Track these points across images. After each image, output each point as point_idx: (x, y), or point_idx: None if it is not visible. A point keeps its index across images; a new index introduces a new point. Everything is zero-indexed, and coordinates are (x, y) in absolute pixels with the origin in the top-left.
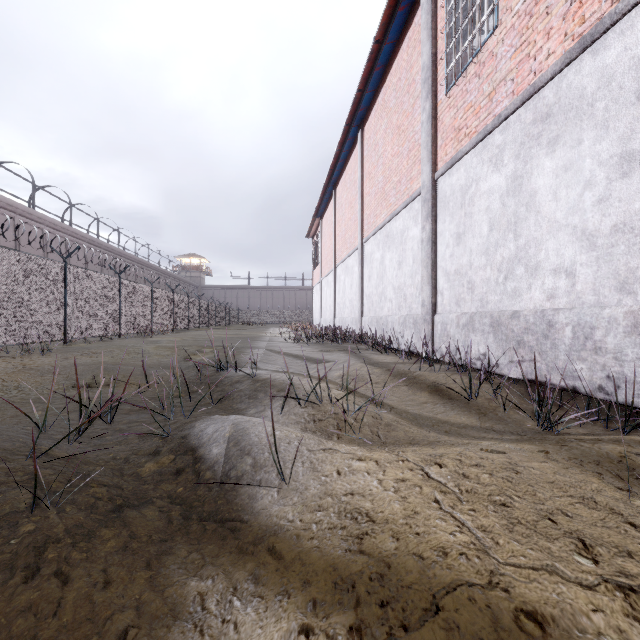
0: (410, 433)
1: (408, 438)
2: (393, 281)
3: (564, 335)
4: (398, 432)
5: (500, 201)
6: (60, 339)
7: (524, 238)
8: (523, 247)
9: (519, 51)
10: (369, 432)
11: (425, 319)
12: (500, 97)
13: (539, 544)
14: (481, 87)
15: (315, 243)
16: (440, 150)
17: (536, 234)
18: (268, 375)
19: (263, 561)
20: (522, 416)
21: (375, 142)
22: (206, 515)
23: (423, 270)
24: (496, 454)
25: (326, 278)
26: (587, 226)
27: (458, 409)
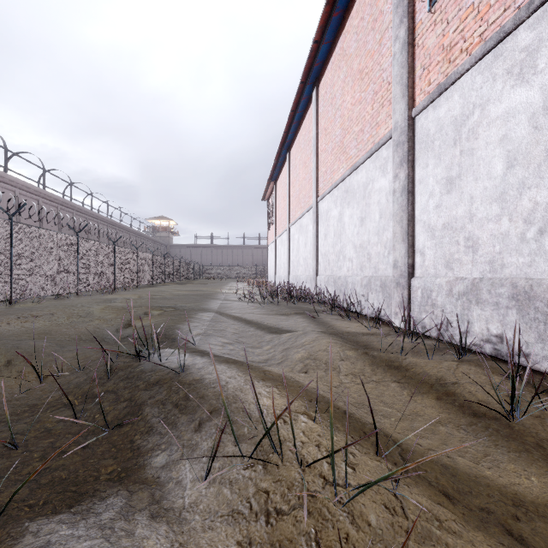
0: None
1: None
2: (354, 239)
3: None
4: None
5: (529, 124)
6: (4, 300)
7: None
8: None
9: None
10: None
11: (398, 283)
12: None
13: None
14: None
15: (270, 205)
16: (419, 81)
17: None
18: (202, 371)
19: None
20: None
21: (332, 95)
22: None
23: (395, 225)
24: None
25: (280, 237)
26: None
27: (504, 445)
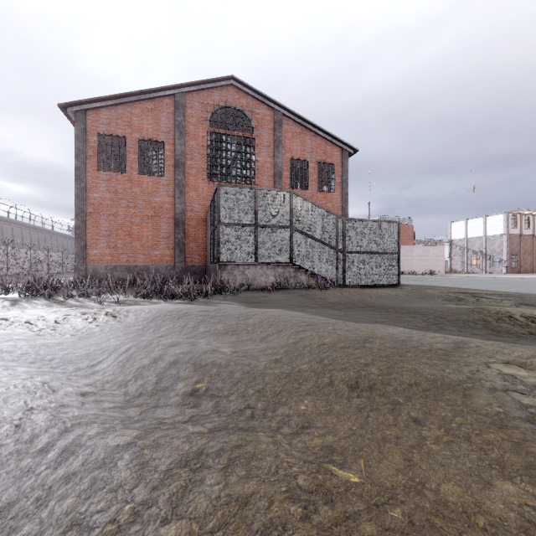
0: None
1: None
2: None
3: None
4: None
5: None
6: None
7: None
8: None
9: None
10: None
11: None
12: None
13: None
14: None
15: None
16: None
17: None
18: None
19: None
20: None
21: None
22: None
23: None
24: None
25: None
26: None
27: None
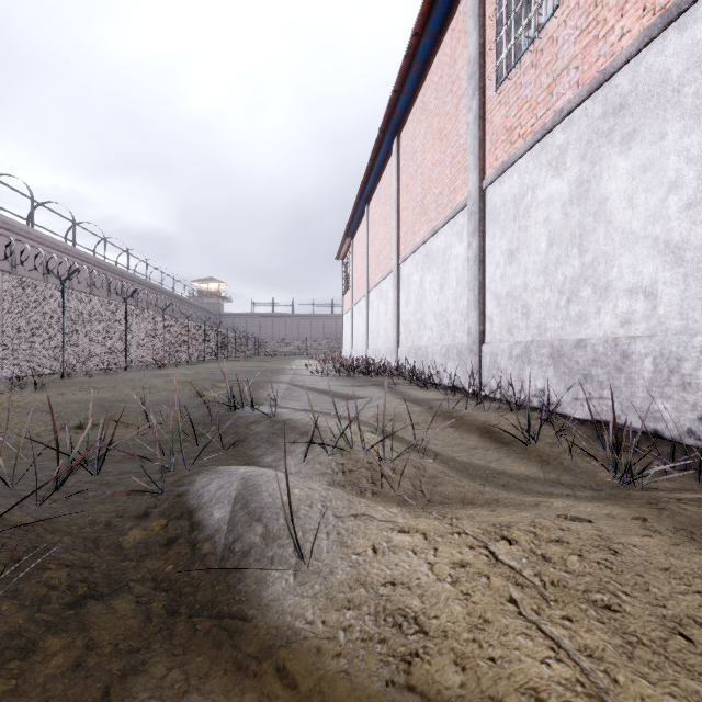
0: (461, 488)
1: (458, 494)
2: (434, 306)
3: (643, 368)
4: (446, 486)
5: (562, 211)
6: (57, 372)
7: (591, 253)
8: (590, 264)
9: (585, 33)
10: (410, 486)
11: (471, 349)
12: (562, 89)
13: (681, 686)
14: (538, 79)
15: (345, 265)
16: (489, 155)
17: (607, 248)
18: (290, 415)
19: (268, 691)
20: (593, 465)
21: (413, 150)
22: (199, 607)
23: (469, 293)
24: (580, 524)
25: (358, 304)
26: (672, 237)
27: (515, 456)
